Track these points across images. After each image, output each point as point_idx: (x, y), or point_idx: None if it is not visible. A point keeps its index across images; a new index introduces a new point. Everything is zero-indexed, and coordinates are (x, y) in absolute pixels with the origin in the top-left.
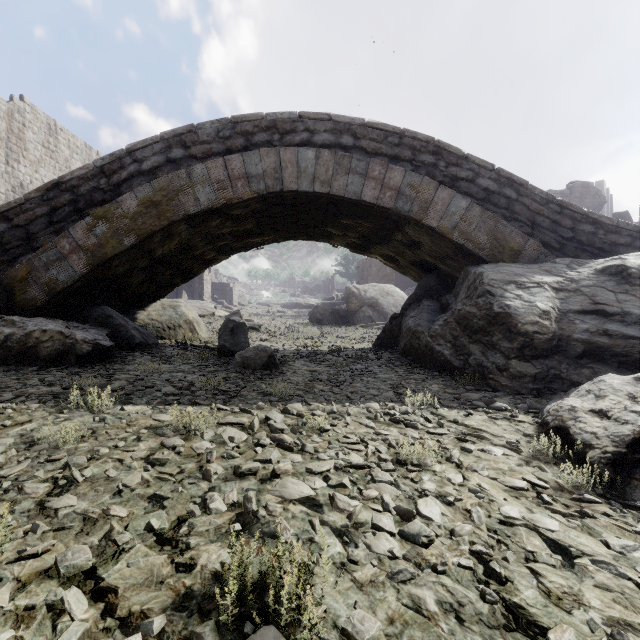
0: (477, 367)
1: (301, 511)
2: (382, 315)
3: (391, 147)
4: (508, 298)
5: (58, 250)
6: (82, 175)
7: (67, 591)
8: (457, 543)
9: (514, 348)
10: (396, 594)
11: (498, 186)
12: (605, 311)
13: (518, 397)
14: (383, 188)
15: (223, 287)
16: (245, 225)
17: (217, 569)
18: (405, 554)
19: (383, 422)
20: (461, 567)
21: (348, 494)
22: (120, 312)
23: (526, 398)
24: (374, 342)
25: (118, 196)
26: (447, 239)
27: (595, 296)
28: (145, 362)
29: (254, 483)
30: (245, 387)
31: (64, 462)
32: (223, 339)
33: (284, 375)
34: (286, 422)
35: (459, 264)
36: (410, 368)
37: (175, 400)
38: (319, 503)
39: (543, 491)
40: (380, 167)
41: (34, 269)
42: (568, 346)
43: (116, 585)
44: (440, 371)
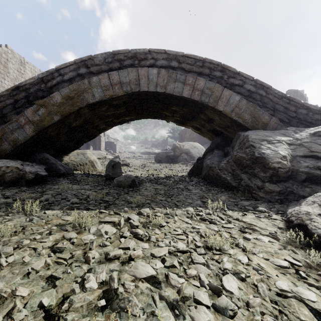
0: (246, 186)
1: (147, 287)
2: (192, 158)
3: (198, 68)
4: (263, 149)
5: (18, 123)
6: (31, 82)
7: None
8: (252, 313)
9: (267, 176)
10: None
11: (255, 89)
12: (317, 156)
13: (270, 204)
14: (194, 90)
15: (111, 144)
16: (120, 110)
17: None
18: None
19: (196, 220)
20: None
21: (177, 273)
22: (54, 156)
23: (275, 204)
24: (188, 172)
25: (51, 94)
26: (228, 117)
27: (311, 147)
28: (63, 184)
29: (117, 265)
30: (118, 198)
31: None
32: (108, 171)
33: (140, 191)
34: (140, 220)
35: (234, 131)
36: (208, 187)
37: (77, 206)
38: (158, 280)
39: (299, 268)
40: (192, 78)
41: (5, 133)
42: (297, 175)
43: None
44: (225, 188)
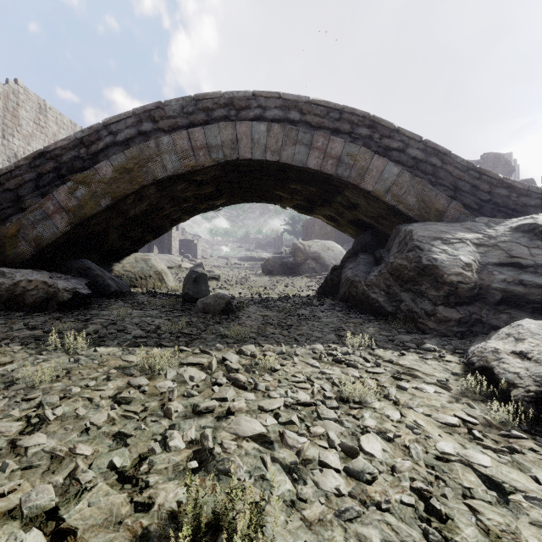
0: (408, 312)
1: (253, 448)
2: (324, 267)
3: (332, 121)
4: (435, 252)
5: (43, 210)
6: (64, 145)
7: (27, 534)
8: (398, 479)
9: (440, 296)
10: (343, 533)
11: (425, 155)
12: (520, 263)
13: (444, 339)
14: (325, 157)
15: (188, 243)
16: (206, 189)
17: (174, 508)
18: (350, 491)
19: (327, 362)
20: (403, 504)
21: (297, 431)
22: (99, 264)
23: (451, 340)
24: (317, 290)
25: (96, 164)
26: (381, 201)
27: (511, 250)
28: (118, 308)
29: (211, 420)
30: (205, 330)
31: (38, 401)
32: (187, 288)
33: (239, 319)
34: (241, 362)
35: (391, 223)
36: (349, 313)
37: (143, 342)
38: (270, 440)
39: (473, 427)
40: (323, 139)
41: (23, 227)
42: (488, 294)
43: (76, 526)
44: (375, 316)
